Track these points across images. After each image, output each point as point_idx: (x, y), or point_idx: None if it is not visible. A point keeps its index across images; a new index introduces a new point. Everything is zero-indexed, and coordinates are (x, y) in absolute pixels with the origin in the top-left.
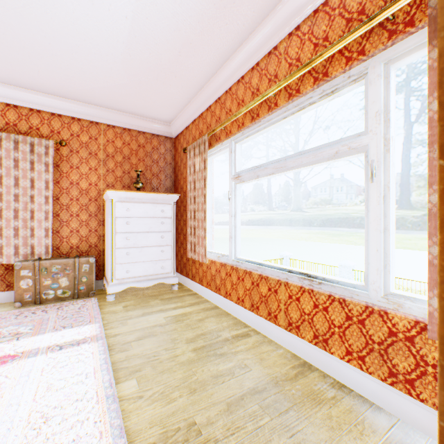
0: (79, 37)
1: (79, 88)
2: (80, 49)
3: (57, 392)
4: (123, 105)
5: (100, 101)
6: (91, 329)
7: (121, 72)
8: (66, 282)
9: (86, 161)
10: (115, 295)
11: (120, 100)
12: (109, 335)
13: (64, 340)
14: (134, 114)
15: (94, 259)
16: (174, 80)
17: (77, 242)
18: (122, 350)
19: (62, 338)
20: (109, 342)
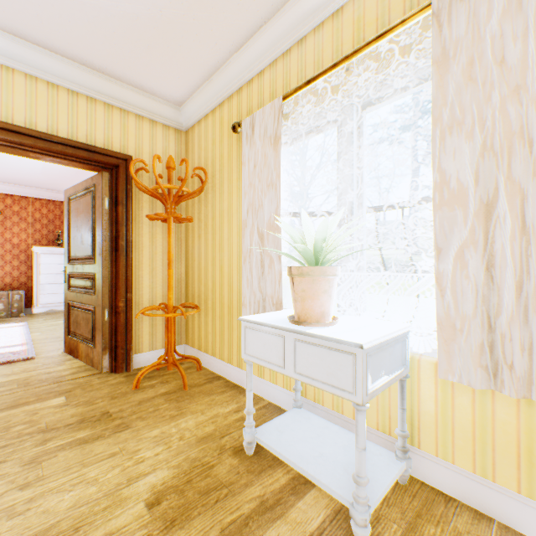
0: (13, 166)
1: (12, 179)
2: (13, 169)
3: (3, 334)
4: (48, 186)
5: (29, 184)
6: (20, 324)
7: (42, 176)
8: (2, 307)
9: (18, 225)
10: (40, 316)
11: (44, 185)
12: (31, 326)
13: (4, 327)
14: (58, 191)
15: (24, 291)
16: (80, 181)
17: (11, 281)
18: (37, 329)
19: (3, 327)
20: (31, 327)
